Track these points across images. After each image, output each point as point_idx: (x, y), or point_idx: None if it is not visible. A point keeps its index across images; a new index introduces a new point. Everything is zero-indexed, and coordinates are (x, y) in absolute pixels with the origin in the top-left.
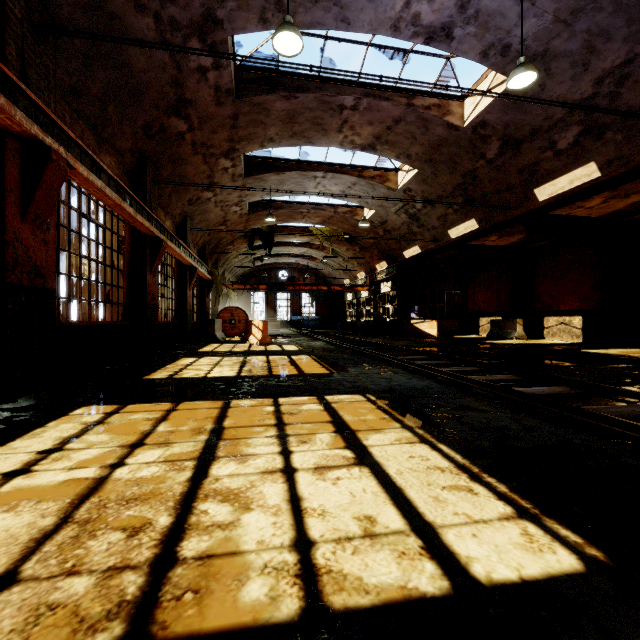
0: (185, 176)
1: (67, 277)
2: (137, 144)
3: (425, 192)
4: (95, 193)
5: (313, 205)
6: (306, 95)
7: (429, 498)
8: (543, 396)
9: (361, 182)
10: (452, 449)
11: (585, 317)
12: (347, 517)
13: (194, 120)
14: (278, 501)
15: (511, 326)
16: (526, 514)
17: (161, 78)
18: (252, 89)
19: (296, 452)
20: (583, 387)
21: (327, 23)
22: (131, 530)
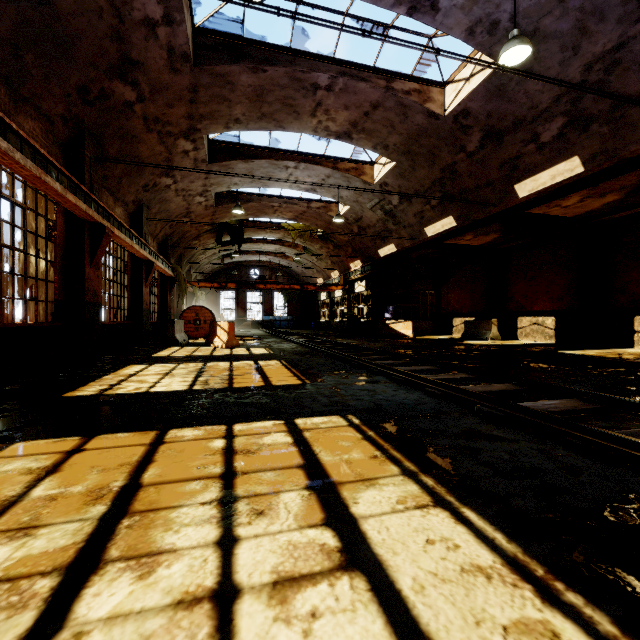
0: (137, 157)
1: None
2: (71, 110)
3: (402, 187)
4: None
5: (285, 199)
6: (276, 69)
7: None
8: (559, 413)
9: (336, 174)
10: (485, 519)
11: (558, 317)
12: None
13: (144, 88)
14: None
15: (486, 326)
16: None
17: (97, 27)
18: (213, 57)
19: (244, 540)
20: (599, 400)
21: None
22: None
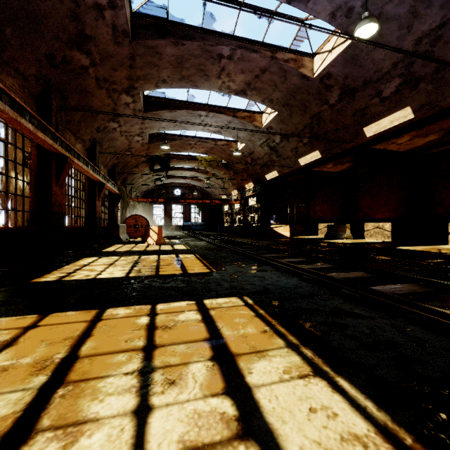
0: (92, 107)
1: None
2: (41, 71)
3: (282, 130)
4: None
5: (199, 138)
6: (191, 43)
7: None
8: (403, 295)
9: (235, 121)
10: (356, 387)
11: (393, 223)
12: None
13: (95, 56)
14: None
15: (342, 229)
16: None
17: (59, 9)
18: (146, 34)
19: (157, 409)
20: (432, 285)
21: None
22: None
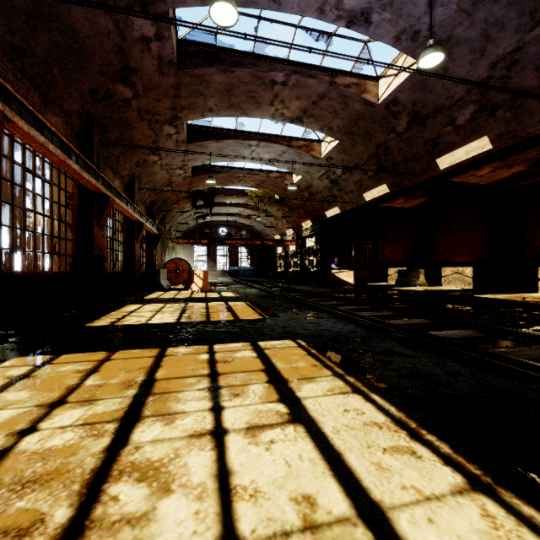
0: (132, 140)
1: (10, 229)
2: (84, 107)
3: (344, 160)
4: (38, 149)
5: (248, 170)
6: (242, 70)
7: (371, 465)
8: (456, 339)
9: (290, 151)
10: (385, 400)
11: (475, 268)
12: (283, 498)
13: (139, 88)
14: (204, 477)
15: (415, 275)
16: (479, 484)
17: (106, 45)
18: (193, 62)
19: (228, 408)
20: (489, 330)
21: (260, 2)
22: (14, 534)
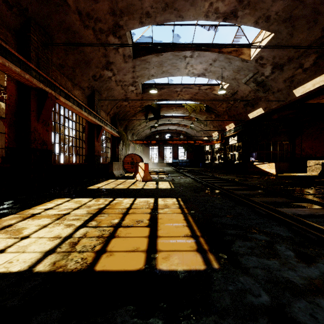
0: (83, 51)
1: None
2: None
3: (276, 57)
4: None
5: (184, 85)
6: None
7: None
8: None
9: (220, 58)
10: None
11: None
12: None
13: None
14: None
15: None
16: None
17: None
18: None
19: None
20: None
21: None
22: None
